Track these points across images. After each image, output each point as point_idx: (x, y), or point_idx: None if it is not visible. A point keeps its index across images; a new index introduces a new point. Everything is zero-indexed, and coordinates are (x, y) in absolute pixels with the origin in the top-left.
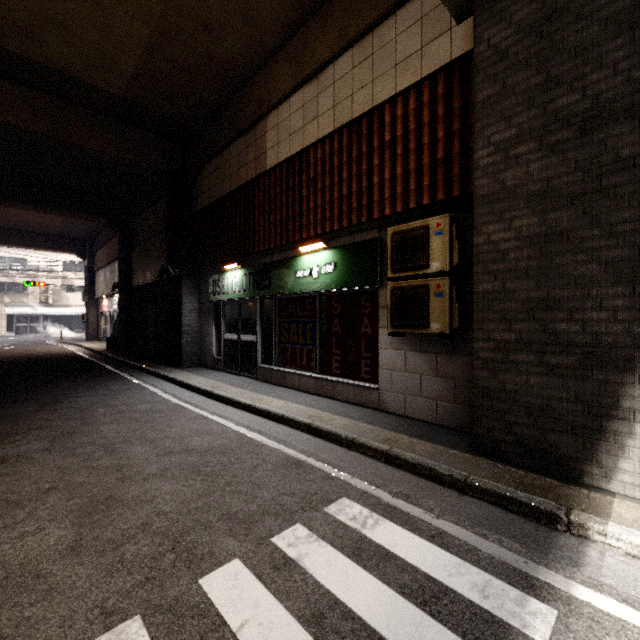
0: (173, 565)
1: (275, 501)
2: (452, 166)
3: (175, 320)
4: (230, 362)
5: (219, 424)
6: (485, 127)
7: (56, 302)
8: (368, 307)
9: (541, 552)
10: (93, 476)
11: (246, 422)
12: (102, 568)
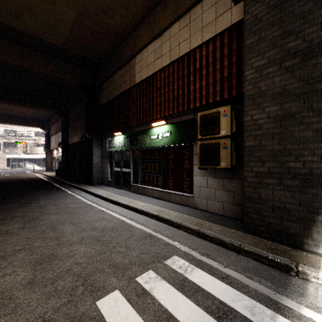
0: (83, 293)
1: (138, 257)
2: (232, 80)
3: (89, 161)
4: (117, 182)
5: (110, 215)
6: (250, 59)
7: (31, 152)
8: (187, 154)
9: (283, 288)
10: (44, 242)
11: (124, 214)
12: (45, 294)
